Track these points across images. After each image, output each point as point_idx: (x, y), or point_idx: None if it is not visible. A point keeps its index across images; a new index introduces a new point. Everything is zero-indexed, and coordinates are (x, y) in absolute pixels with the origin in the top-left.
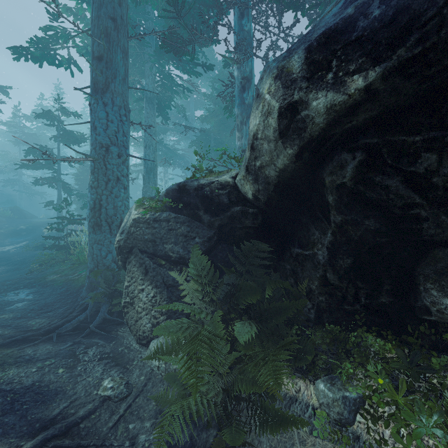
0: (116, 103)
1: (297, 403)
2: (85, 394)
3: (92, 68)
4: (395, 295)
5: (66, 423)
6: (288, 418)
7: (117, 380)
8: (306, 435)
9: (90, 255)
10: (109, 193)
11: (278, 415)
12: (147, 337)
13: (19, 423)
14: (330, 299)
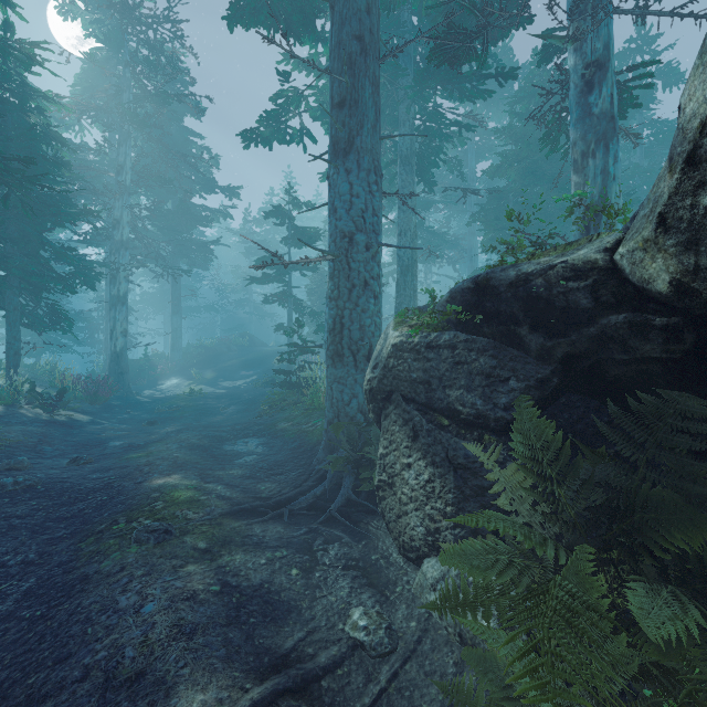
0: (363, 166)
1: None
2: (327, 624)
3: (331, 122)
4: None
5: (303, 671)
6: None
7: (373, 617)
8: None
9: (328, 400)
10: (353, 306)
11: None
12: (417, 548)
13: (245, 647)
14: None
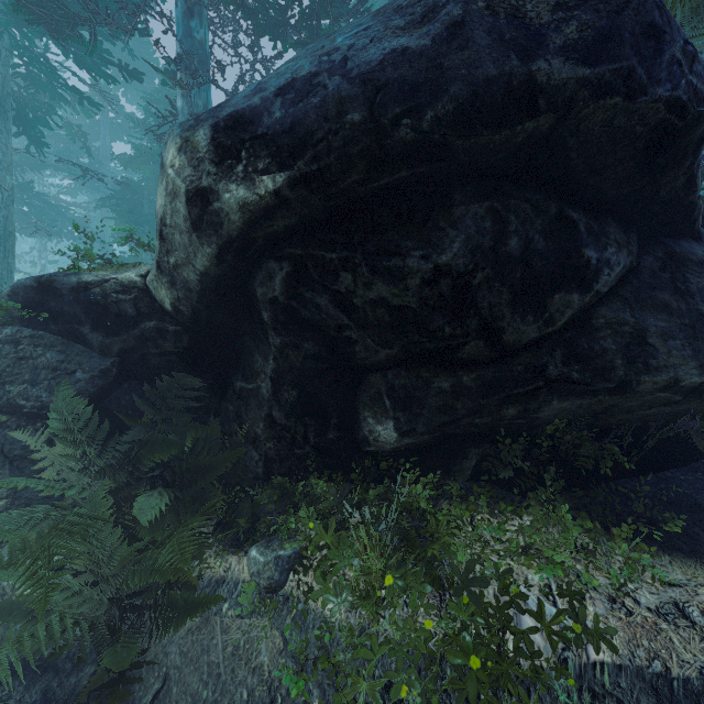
0: None
1: (224, 585)
2: None
3: None
4: (342, 428)
5: None
6: (200, 601)
7: None
8: (232, 620)
9: None
10: None
11: (188, 603)
12: None
13: None
14: (279, 444)
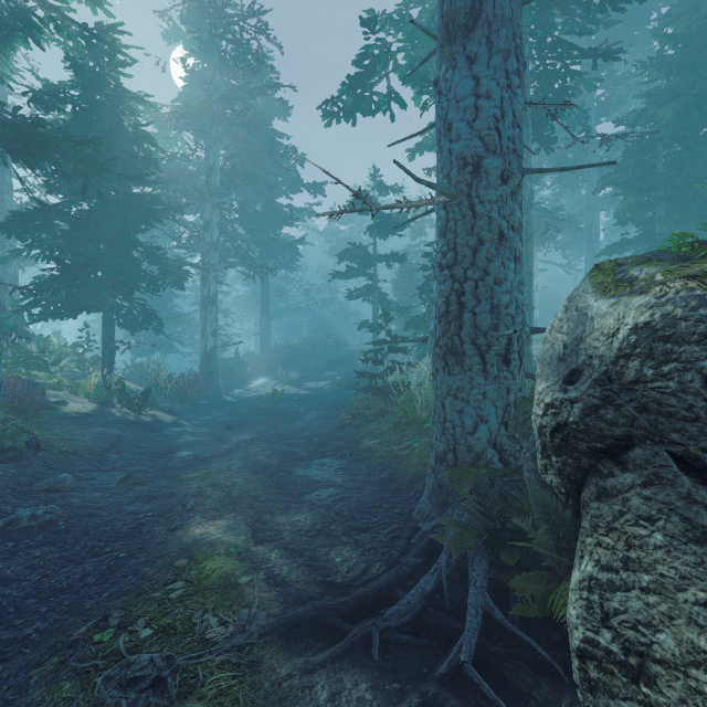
0: (497, 45)
1: None
2: None
3: None
4: None
5: None
6: None
7: None
8: None
9: (437, 422)
10: (480, 274)
11: None
12: None
13: None
14: None
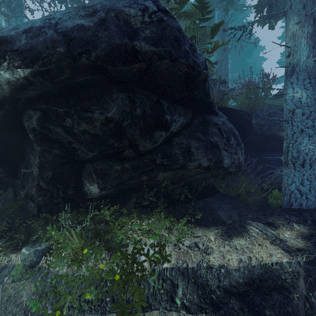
0: None
1: (6, 268)
2: None
3: None
4: (75, 189)
5: None
6: None
7: None
8: (9, 284)
9: None
10: None
11: None
12: None
13: None
14: (45, 198)
